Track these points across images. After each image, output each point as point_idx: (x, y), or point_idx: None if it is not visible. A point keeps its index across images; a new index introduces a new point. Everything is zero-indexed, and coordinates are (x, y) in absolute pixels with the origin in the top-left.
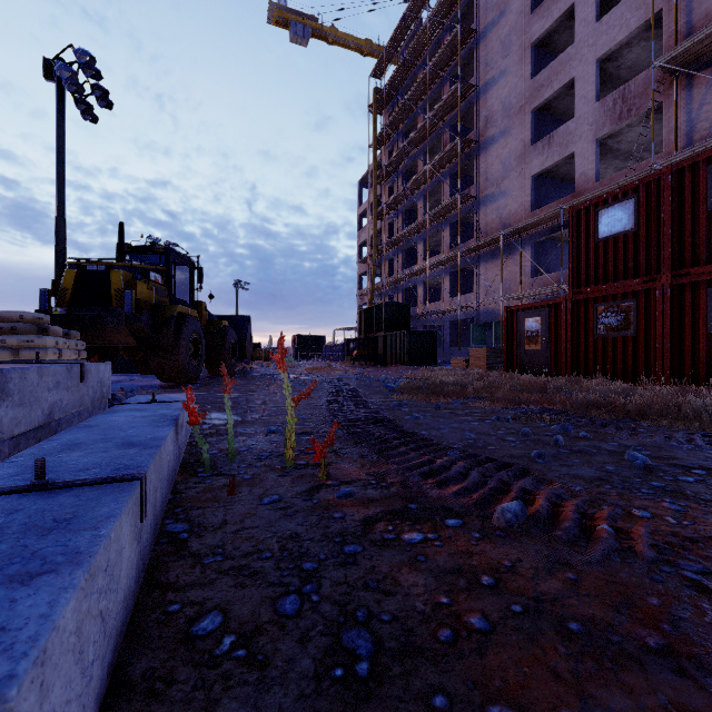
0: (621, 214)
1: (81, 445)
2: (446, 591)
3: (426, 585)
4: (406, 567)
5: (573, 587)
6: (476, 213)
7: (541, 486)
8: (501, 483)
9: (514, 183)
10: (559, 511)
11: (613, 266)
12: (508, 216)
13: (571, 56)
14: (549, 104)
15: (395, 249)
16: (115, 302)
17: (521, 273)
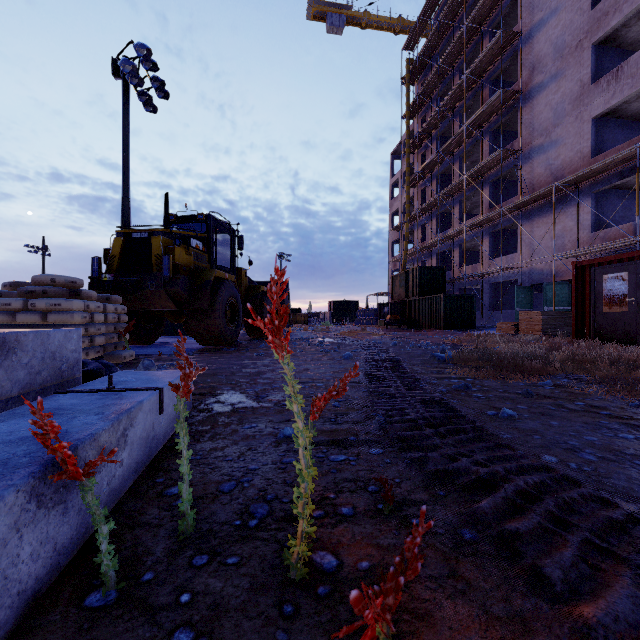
0: None
1: None
2: None
3: None
4: None
5: None
6: (521, 167)
7: None
8: None
9: (569, 129)
10: None
11: None
12: (561, 166)
13: None
14: (614, 33)
15: (428, 215)
16: (155, 267)
17: (578, 227)
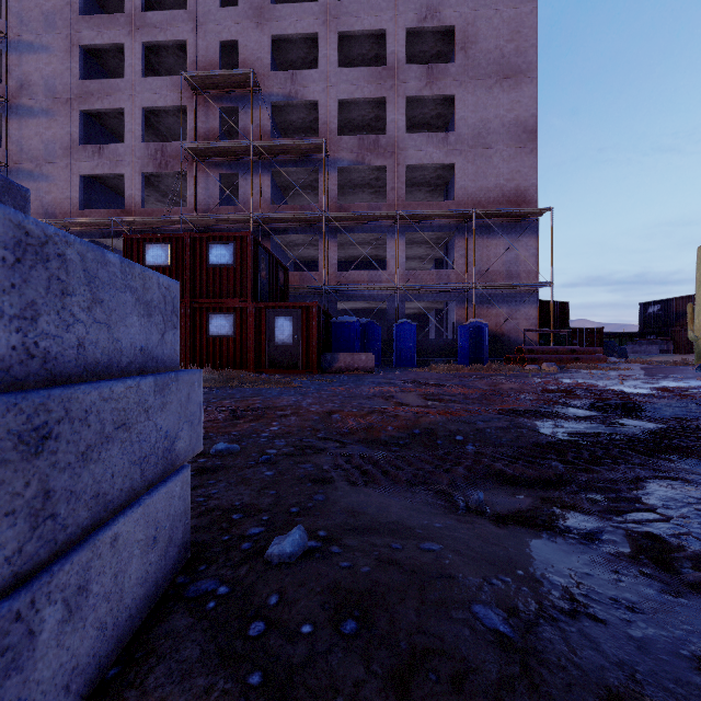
0: (162, 252)
1: None
2: None
3: None
4: None
5: None
6: None
7: None
8: None
9: (60, 172)
10: None
11: None
12: (53, 204)
13: (121, 88)
14: (99, 114)
15: None
16: None
17: None
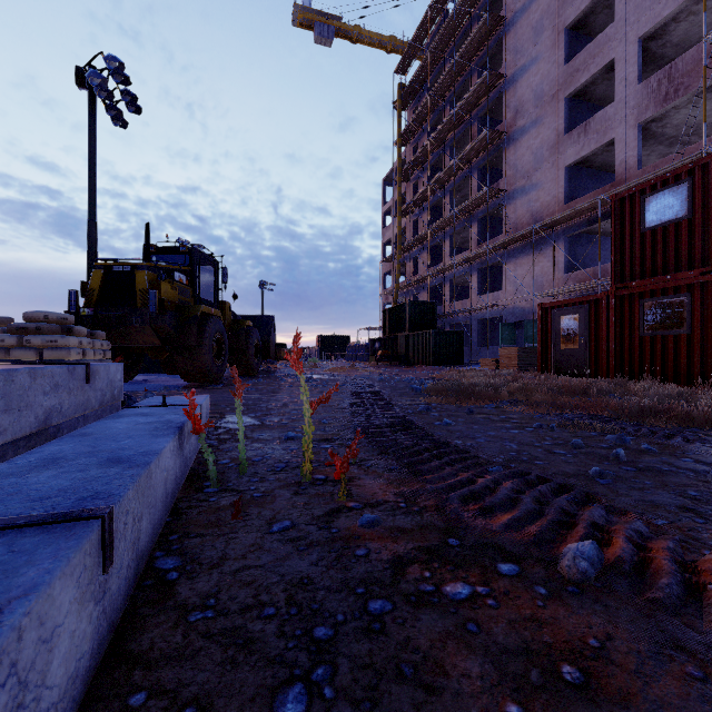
0: (672, 200)
1: (60, 461)
2: (513, 690)
3: (483, 677)
4: (452, 642)
5: (703, 695)
6: (506, 207)
7: (612, 518)
8: (561, 513)
9: (546, 174)
10: (647, 557)
11: (663, 257)
12: (540, 209)
13: (609, 36)
14: (584, 89)
15: (420, 247)
16: (139, 302)
17: (554, 268)
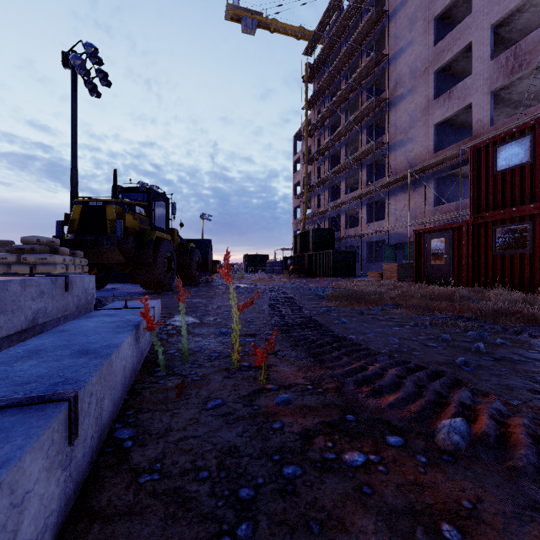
0: (518, 149)
1: (41, 352)
2: None
3: (377, 534)
4: (351, 503)
5: None
6: (388, 156)
7: (476, 398)
8: (436, 394)
9: (419, 130)
10: (507, 432)
11: (510, 194)
12: (415, 157)
13: (468, 24)
14: (449, 65)
15: (322, 187)
16: (109, 229)
17: (425, 203)
